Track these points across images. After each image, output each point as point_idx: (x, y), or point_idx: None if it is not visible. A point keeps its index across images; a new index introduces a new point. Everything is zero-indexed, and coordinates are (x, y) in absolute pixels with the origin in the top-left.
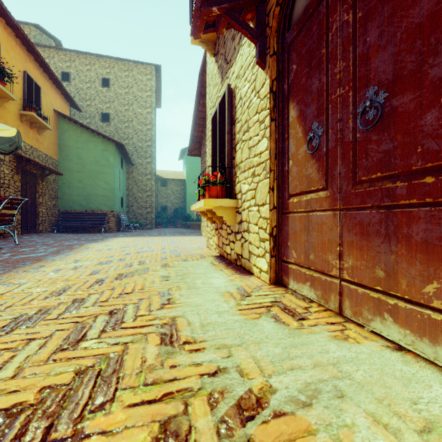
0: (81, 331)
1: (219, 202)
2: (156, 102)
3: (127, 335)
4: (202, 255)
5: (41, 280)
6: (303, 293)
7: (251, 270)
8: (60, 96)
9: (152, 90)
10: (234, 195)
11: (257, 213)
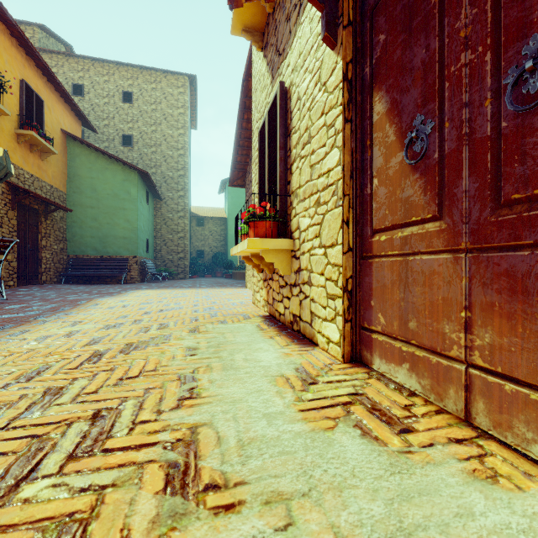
0: (32, 458)
1: (269, 242)
2: (190, 122)
3: (109, 468)
4: (245, 314)
5: (13, 354)
6: (397, 380)
7: (313, 338)
8: (69, 113)
9: (186, 107)
10: (289, 233)
11: (324, 258)
